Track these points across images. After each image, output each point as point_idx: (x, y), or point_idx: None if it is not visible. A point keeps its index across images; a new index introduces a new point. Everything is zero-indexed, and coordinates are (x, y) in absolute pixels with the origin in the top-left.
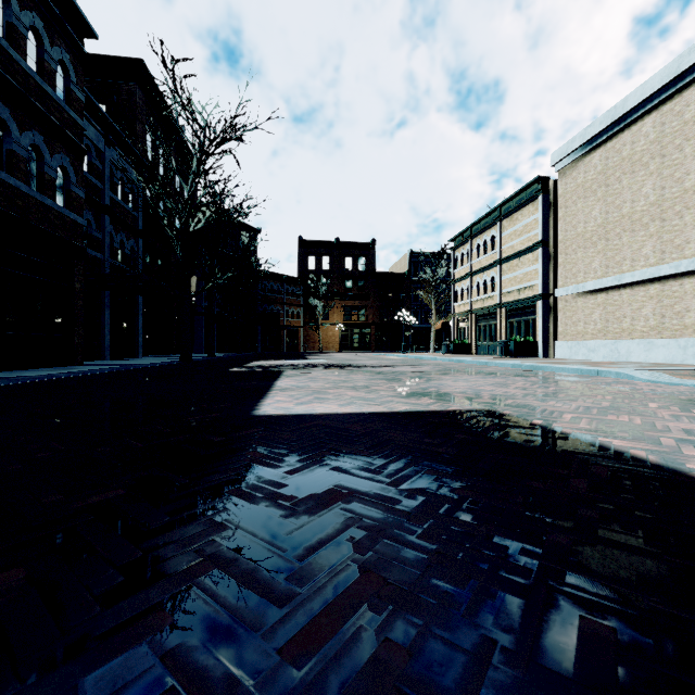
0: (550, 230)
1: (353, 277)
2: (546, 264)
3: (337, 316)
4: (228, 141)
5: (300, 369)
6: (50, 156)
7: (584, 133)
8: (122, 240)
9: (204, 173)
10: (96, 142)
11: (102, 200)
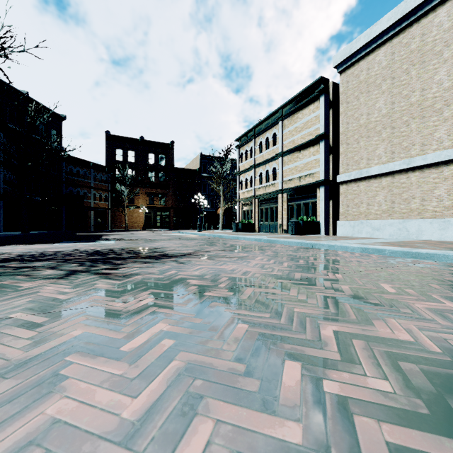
0: (329, 125)
1: (155, 169)
2: (327, 154)
3: (141, 201)
4: None
5: None
6: None
7: (370, 31)
8: None
9: None
10: None
11: None
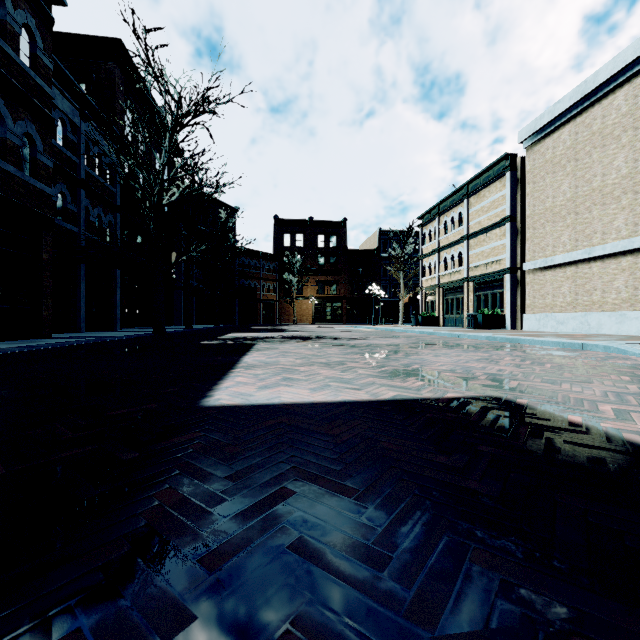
0: (517, 206)
1: (326, 254)
2: (514, 239)
3: (310, 290)
4: (201, 114)
5: (272, 342)
6: (13, 122)
7: (553, 109)
8: (99, 214)
9: (177, 144)
10: (71, 116)
11: (78, 174)
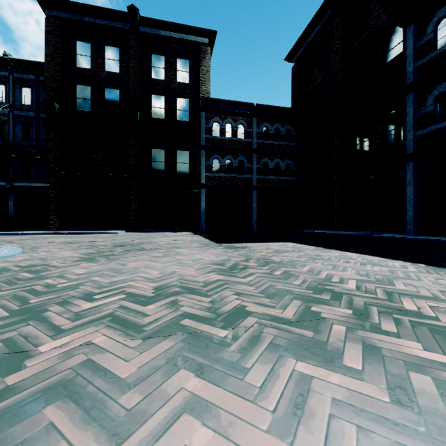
0: None
1: None
2: None
3: None
4: None
5: None
6: None
7: None
8: None
9: None
10: None
11: None
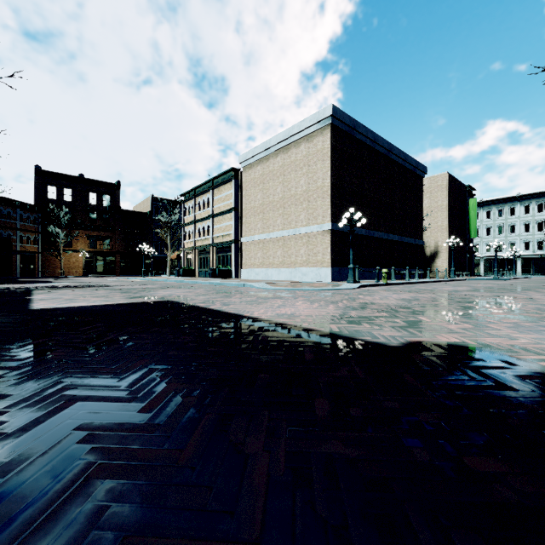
0: (239, 201)
1: (98, 211)
2: (237, 222)
3: (81, 244)
4: None
5: (48, 289)
6: None
7: (254, 150)
8: None
9: None
10: None
11: None
